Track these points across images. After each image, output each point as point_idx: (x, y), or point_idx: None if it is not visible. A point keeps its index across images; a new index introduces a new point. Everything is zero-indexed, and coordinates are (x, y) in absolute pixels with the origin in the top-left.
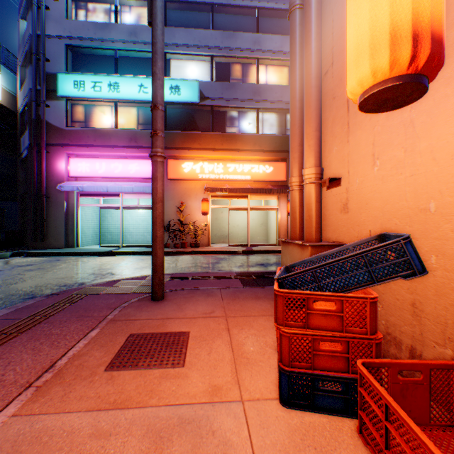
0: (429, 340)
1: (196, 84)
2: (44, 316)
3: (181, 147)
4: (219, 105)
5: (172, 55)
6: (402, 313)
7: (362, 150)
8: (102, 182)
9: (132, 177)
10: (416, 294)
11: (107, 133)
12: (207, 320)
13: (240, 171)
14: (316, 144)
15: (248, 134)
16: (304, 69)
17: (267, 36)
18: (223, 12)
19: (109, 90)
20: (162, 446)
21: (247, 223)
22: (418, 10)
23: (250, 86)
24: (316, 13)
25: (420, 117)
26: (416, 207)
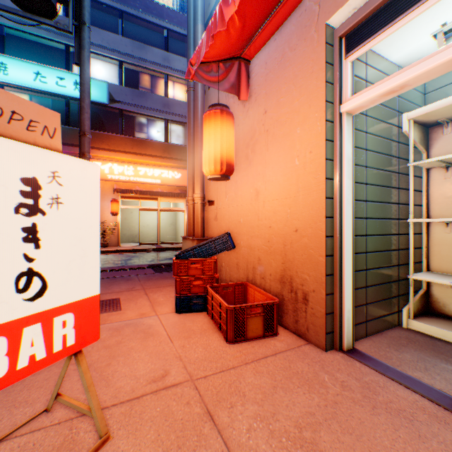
0: (241, 278)
1: (105, 85)
2: None
3: None
4: (130, 110)
5: None
6: (234, 269)
7: (222, 188)
8: None
9: None
10: (238, 259)
11: None
12: (131, 292)
13: (151, 175)
14: (201, 180)
15: (159, 142)
16: (195, 134)
17: (176, 57)
18: (133, 21)
19: None
20: (120, 330)
21: (158, 223)
22: (223, 153)
23: (161, 98)
24: (201, 103)
25: (239, 181)
26: (238, 220)
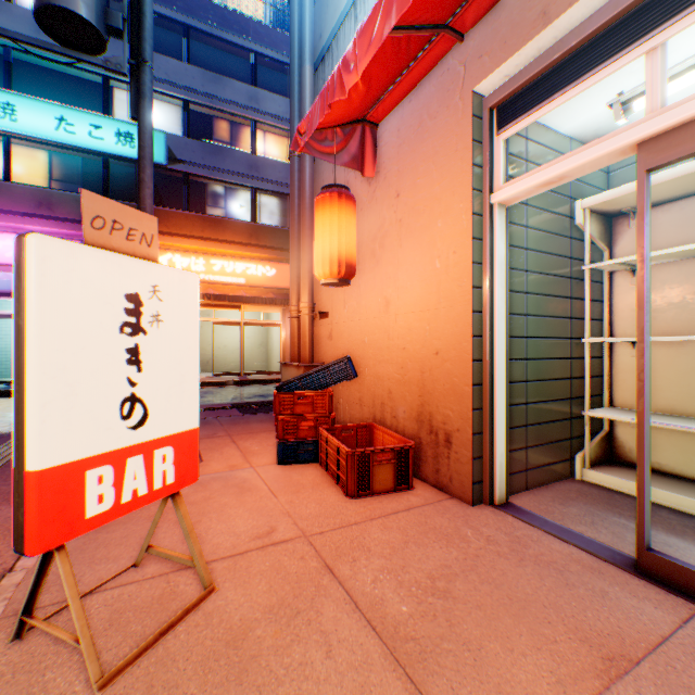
0: (365, 418)
1: (163, 136)
2: (7, 455)
3: None
4: (199, 174)
5: (119, 82)
6: (356, 407)
7: (339, 294)
8: None
9: None
10: (361, 392)
11: None
12: (212, 439)
13: (231, 271)
14: (309, 283)
15: (242, 221)
16: (301, 219)
17: (269, 94)
18: (204, 41)
19: None
20: (206, 485)
21: (241, 344)
22: (341, 251)
23: (246, 157)
24: (309, 176)
25: (362, 285)
26: (361, 339)
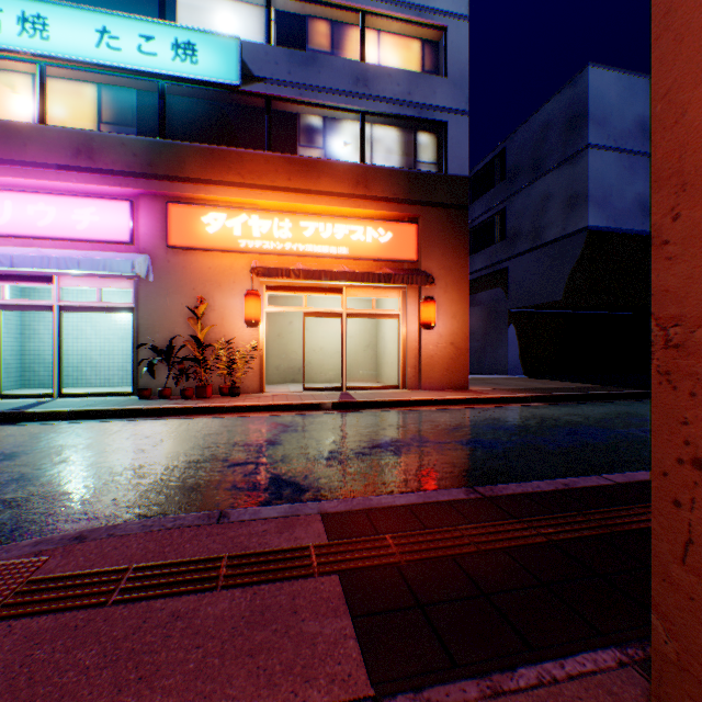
0: None
1: (234, 44)
2: None
3: (199, 177)
4: (284, 96)
5: None
6: None
7: None
8: (4, 247)
9: (81, 239)
10: None
11: (16, 131)
12: None
13: (328, 237)
14: None
15: (344, 162)
16: None
17: None
18: None
19: (21, 31)
20: None
21: (342, 344)
22: None
23: (348, 66)
24: None
25: None
26: None
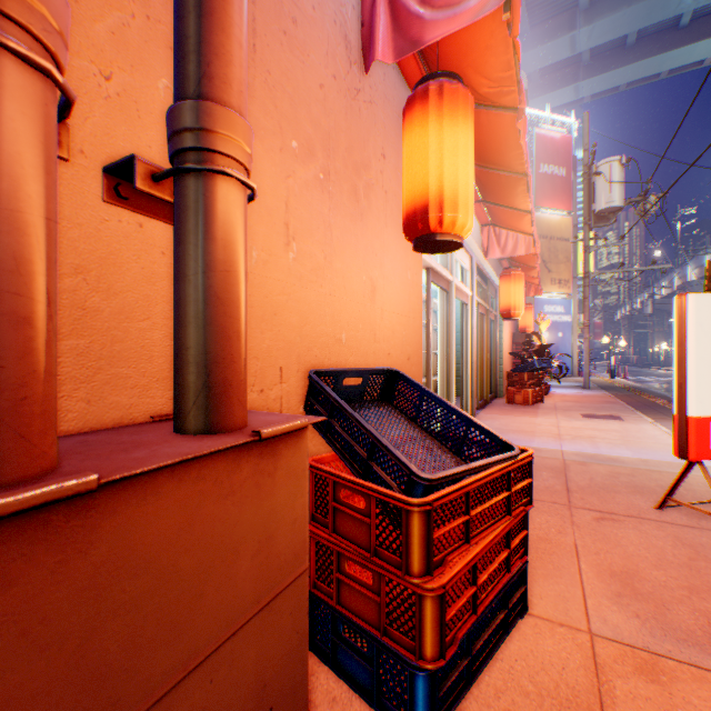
0: None
1: None
2: None
3: None
4: None
5: None
6: None
7: (268, 194)
8: None
9: None
10: None
11: None
12: None
13: None
14: None
15: None
16: None
17: None
18: None
19: None
20: None
21: None
22: None
23: None
24: None
25: (337, 230)
26: (335, 336)
